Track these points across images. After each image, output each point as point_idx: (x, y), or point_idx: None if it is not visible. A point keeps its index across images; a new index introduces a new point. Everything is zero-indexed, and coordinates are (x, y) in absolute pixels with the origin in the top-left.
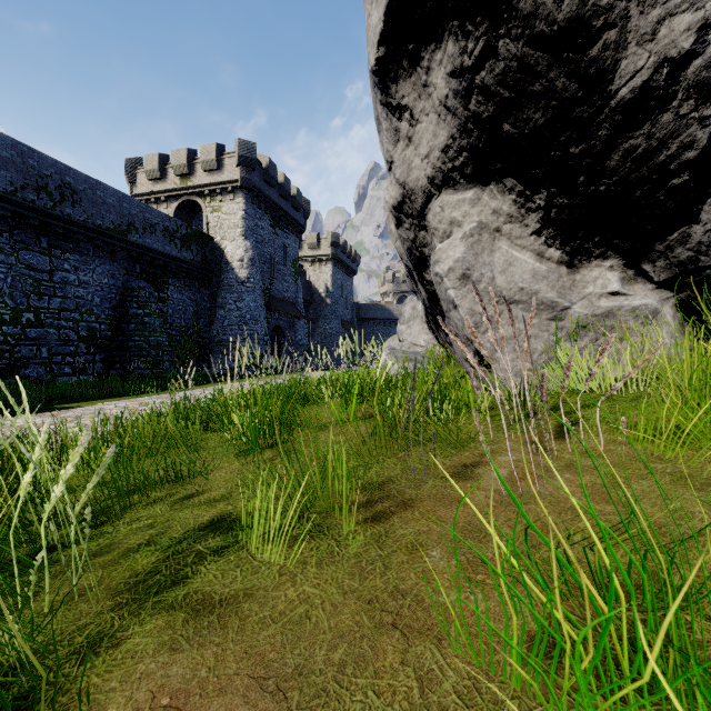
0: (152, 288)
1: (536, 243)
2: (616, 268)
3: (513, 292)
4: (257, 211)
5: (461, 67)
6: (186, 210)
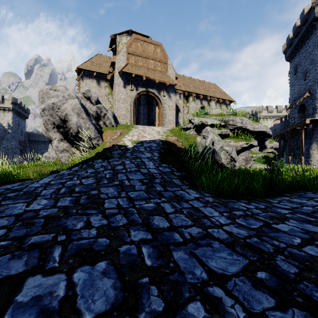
0: None
1: (66, 143)
2: (74, 148)
3: (63, 149)
4: None
5: (54, 122)
6: None
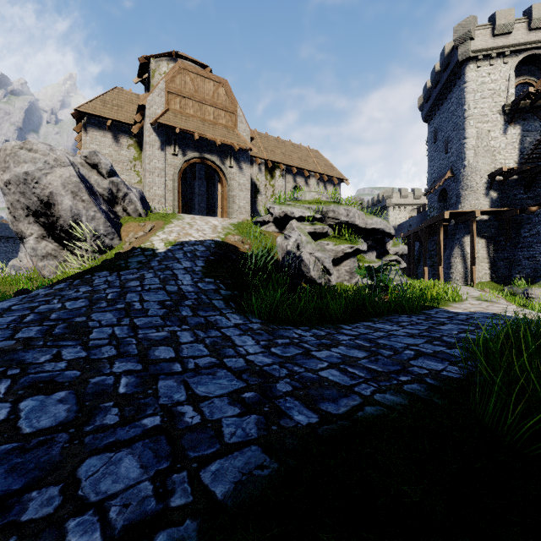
0: None
1: (52, 243)
2: (68, 251)
3: (47, 254)
4: None
5: (29, 205)
6: None
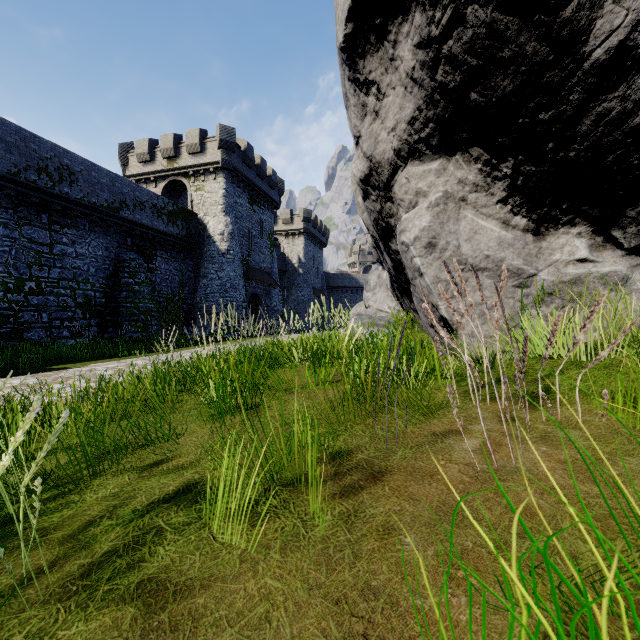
0: (142, 259)
1: (501, 212)
2: (584, 235)
3: (479, 260)
4: (236, 190)
5: (428, 37)
6: (172, 189)
